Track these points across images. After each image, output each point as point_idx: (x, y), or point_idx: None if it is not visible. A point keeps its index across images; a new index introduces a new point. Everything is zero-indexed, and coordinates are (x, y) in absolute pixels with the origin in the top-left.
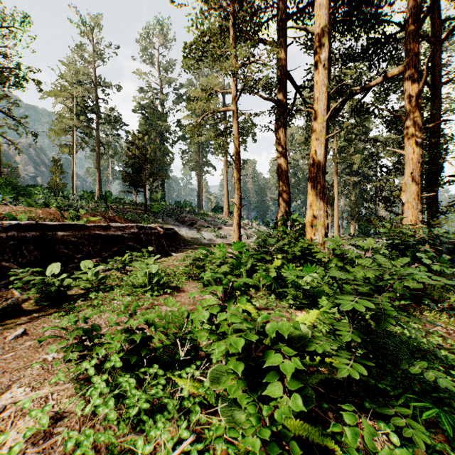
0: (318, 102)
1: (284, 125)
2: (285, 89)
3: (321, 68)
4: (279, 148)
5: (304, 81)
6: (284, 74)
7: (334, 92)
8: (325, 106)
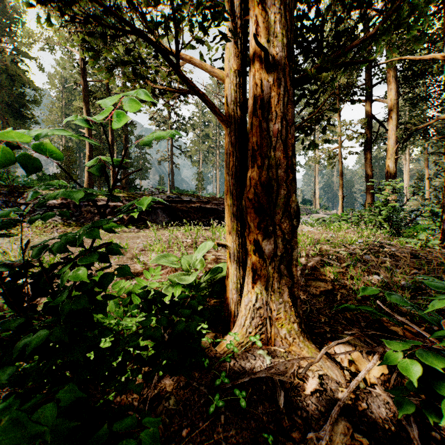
0: (390, 140)
1: (370, 148)
2: (370, 127)
3: (392, 122)
4: (366, 162)
5: (384, 119)
6: (370, 118)
7: (400, 134)
8: (394, 142)
